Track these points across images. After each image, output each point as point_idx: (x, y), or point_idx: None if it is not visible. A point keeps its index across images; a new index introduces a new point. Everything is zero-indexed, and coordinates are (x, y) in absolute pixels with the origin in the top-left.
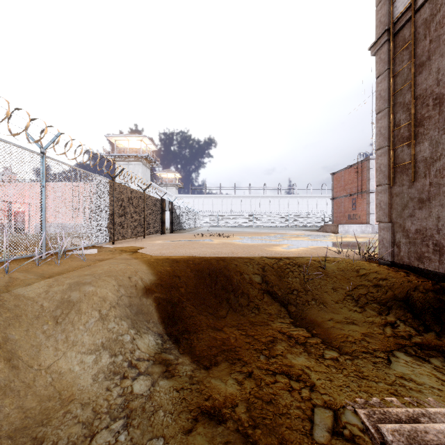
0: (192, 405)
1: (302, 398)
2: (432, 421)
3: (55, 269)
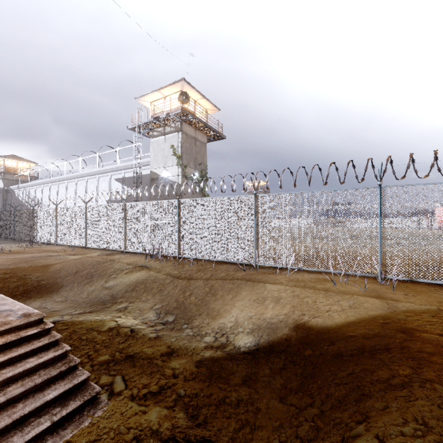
0: (179, 350)
1: (135, 387)
2: (52, 413)
3: (325, 286)
